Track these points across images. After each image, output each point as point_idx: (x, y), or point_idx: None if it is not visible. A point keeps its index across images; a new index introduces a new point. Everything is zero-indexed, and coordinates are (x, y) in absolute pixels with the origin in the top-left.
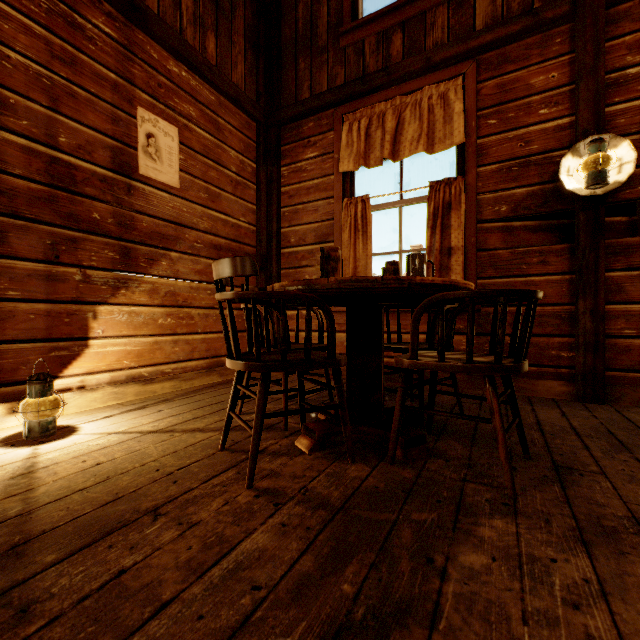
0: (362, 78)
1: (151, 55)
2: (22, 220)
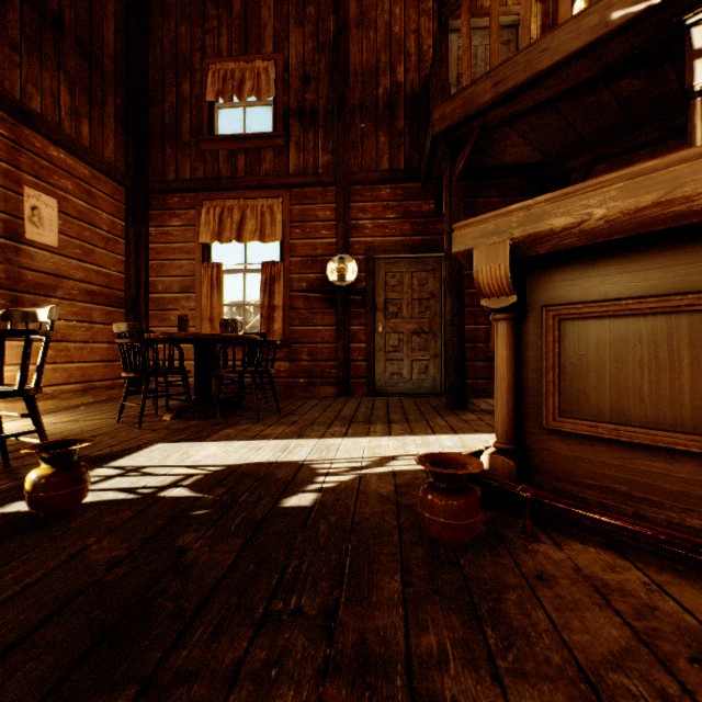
0: (217, 179)
1: (35, 145)
2: None
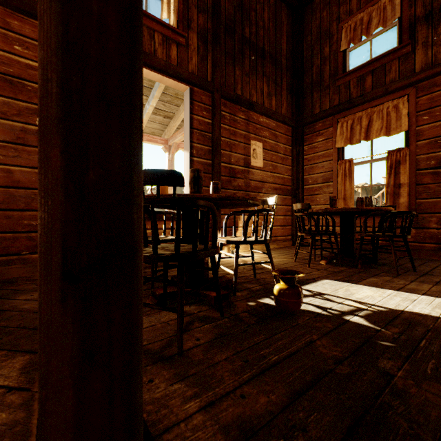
0: (348, 101)
1: (254, 118)
2: (224, 189)
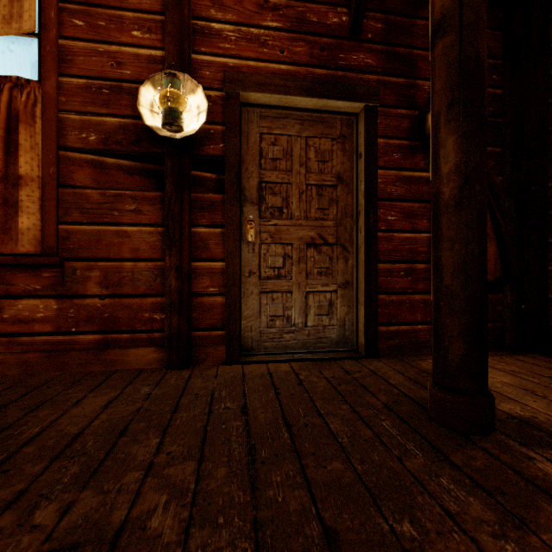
0: None
1: None
2: None
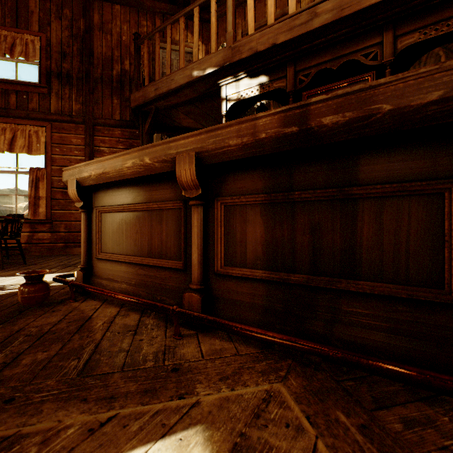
0: None
1: None
2: None
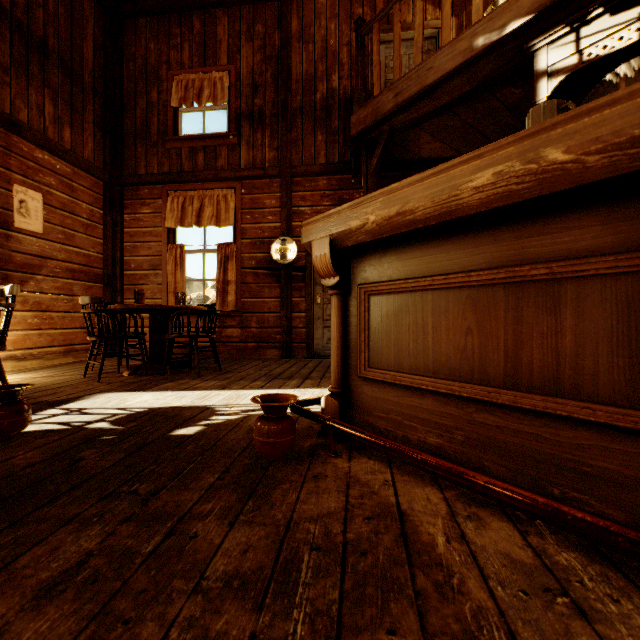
0: (180, 173)
1: (23, 149)
2: None
